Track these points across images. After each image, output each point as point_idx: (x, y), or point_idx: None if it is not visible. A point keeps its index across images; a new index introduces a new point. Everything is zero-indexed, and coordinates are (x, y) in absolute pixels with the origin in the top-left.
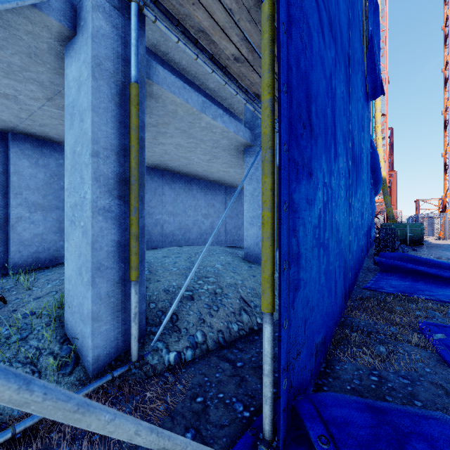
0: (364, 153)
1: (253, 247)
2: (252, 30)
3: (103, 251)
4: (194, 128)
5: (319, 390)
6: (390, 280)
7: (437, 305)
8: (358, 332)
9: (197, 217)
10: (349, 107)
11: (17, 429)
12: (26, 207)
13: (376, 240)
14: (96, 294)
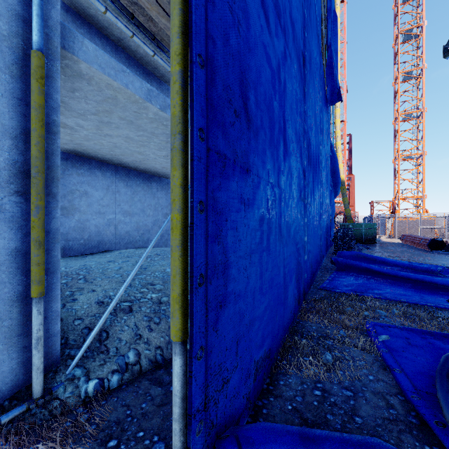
0: (323, 156)
1: None
2: None
3: None
4: (141, 119)
5: (257, 414)
6: (344, 279)
7: (384, 303)
8: (308, 338)
9: (157, 217)
10: (304, 107)
11: None
12: None
13: (334, 240)
14: None
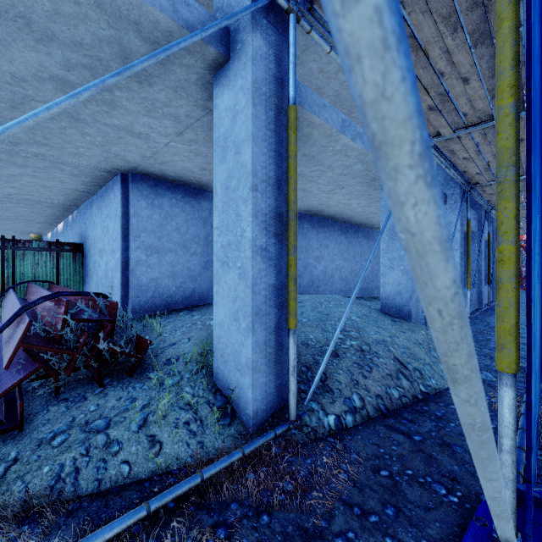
0: None
1: (393, 297)
2: (423, 23)
3: (261, 295)
4: (325, 153)
5: None
6: None
7: None
8: None
9: (308, 260)
10: None
11: (204, 475)
12: (143, 250)
13: None
14: (255, 342)
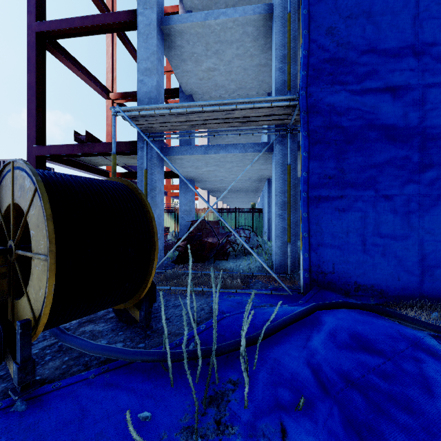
0: None
1: None
2: None
3: (279, 230)
4: None
5: None
6: None
7: None
8: None
9: None
10: None
11: (253, 274)
12: None
13: None
14: (276, 245)
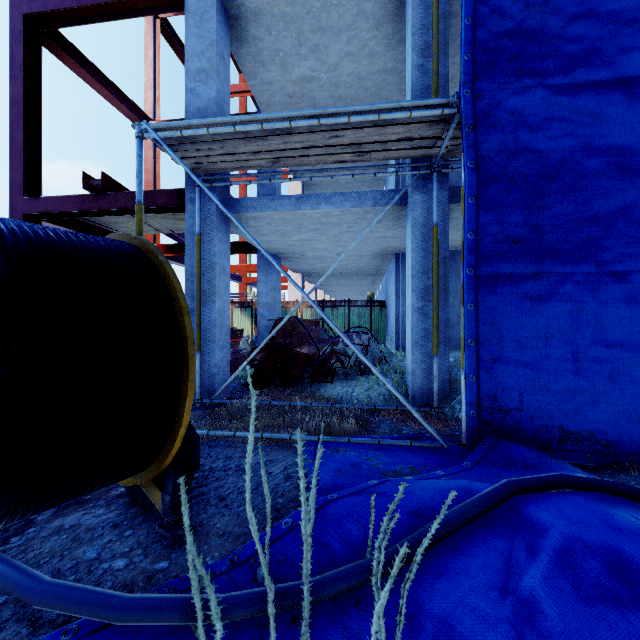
0: None
1: None
2: None
3: (418, 334)
4: None
5: None
6: None
7: None
8: None
9: None
10: None
11: (376, 406)
12: None
13: None
14: (414, 359)
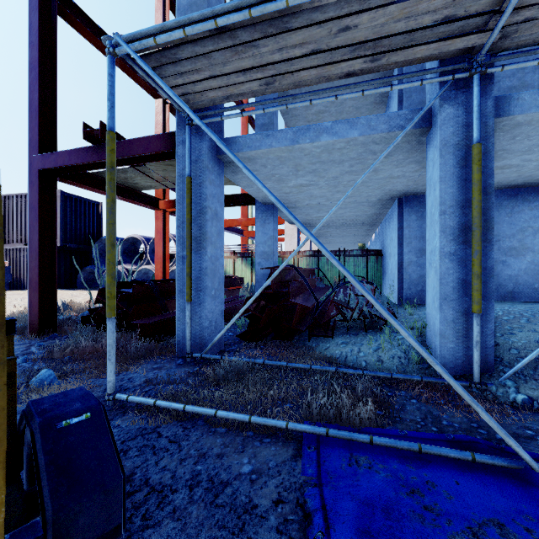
0: None
1: None
2: None
3: (449, 286)
4: None
5: None
6: None
7: None
8: None
9: None
10: None
11: (393, 375)
12: (414, 253)
13: None
14: (443, 317)
